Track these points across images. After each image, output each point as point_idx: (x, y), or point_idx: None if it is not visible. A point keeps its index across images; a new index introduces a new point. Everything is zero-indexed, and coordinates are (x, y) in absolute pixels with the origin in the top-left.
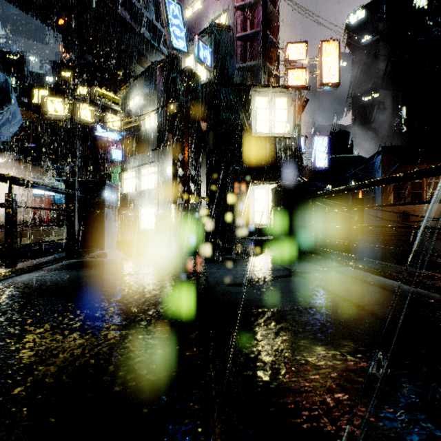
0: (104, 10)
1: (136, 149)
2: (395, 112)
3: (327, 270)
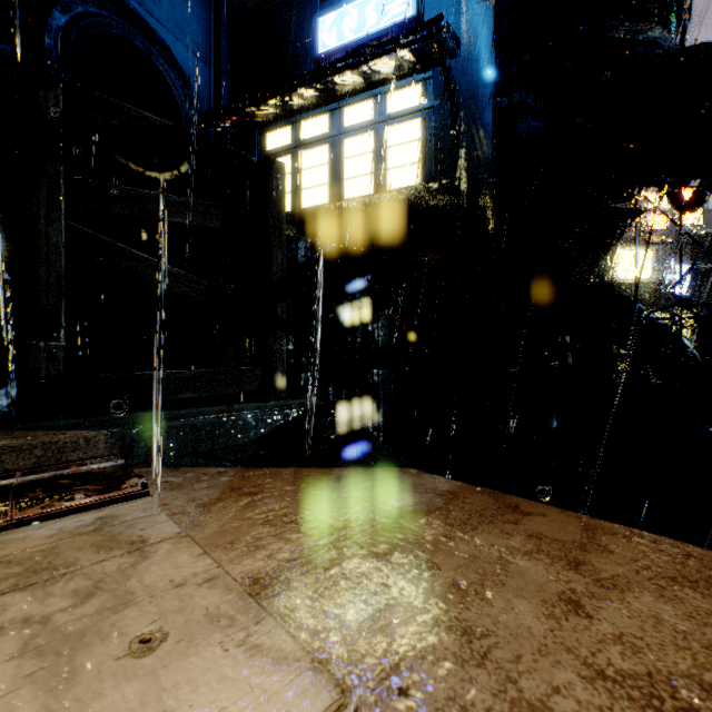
0: None
1: None
2: None
3: None
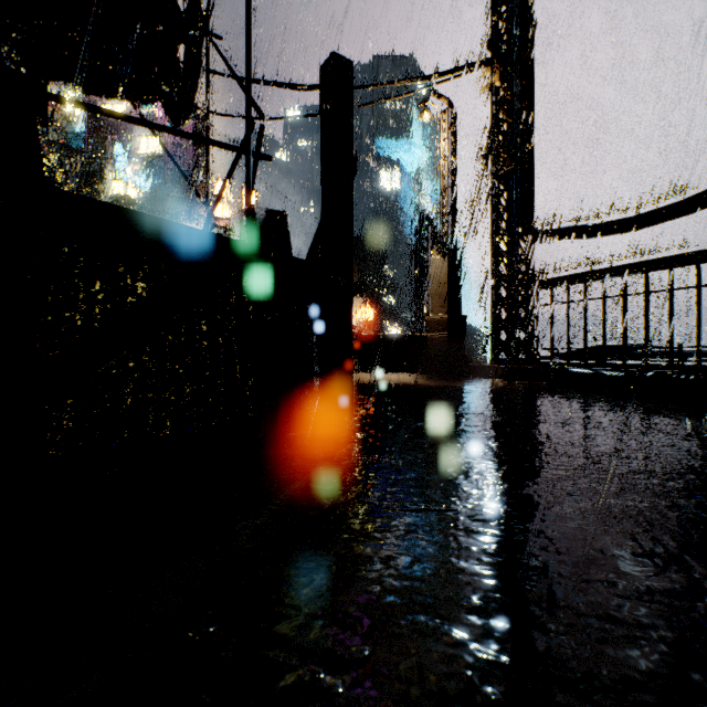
0: None
1: None
2: None
3: None
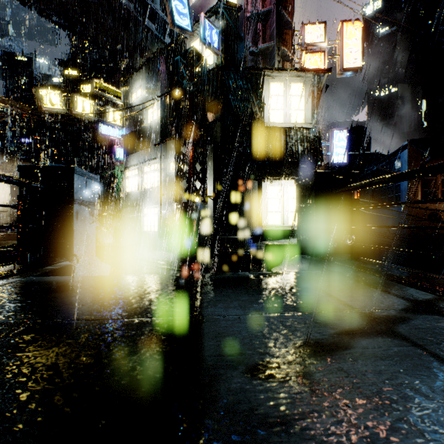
0: (106, 0)
1: (139, 145)
2: (415, 107)
3: (429, 312)
